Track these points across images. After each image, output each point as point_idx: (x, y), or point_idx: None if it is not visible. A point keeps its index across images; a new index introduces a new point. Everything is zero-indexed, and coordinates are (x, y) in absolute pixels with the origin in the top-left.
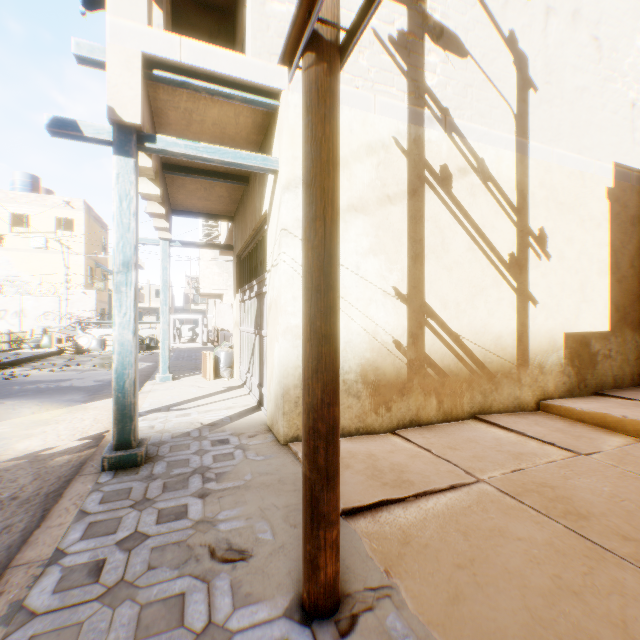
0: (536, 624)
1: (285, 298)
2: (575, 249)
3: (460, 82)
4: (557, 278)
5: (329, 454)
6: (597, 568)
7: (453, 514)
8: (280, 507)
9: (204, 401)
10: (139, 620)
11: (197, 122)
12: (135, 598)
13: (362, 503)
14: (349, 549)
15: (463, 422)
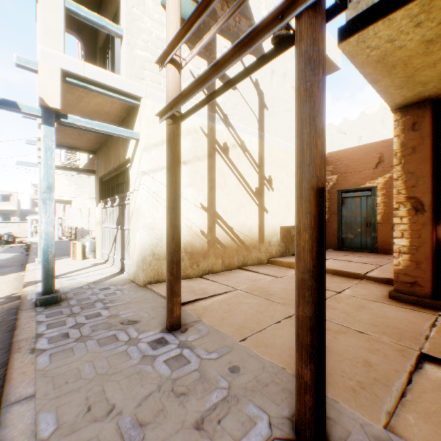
0: (247, 320)
1: (144, 208)
2: (285, 186)
3: (233, 102)
4: (277, 200)
5: (178, 269)
6: (270, 306)
7: (225, 300)
8: (149, 307)
9: (82, 272)
10: (99, 343)
11: (86, 102)
12: (93, 339)
13: (187, 301)
14: (183, 314)
15: (234, 270)
